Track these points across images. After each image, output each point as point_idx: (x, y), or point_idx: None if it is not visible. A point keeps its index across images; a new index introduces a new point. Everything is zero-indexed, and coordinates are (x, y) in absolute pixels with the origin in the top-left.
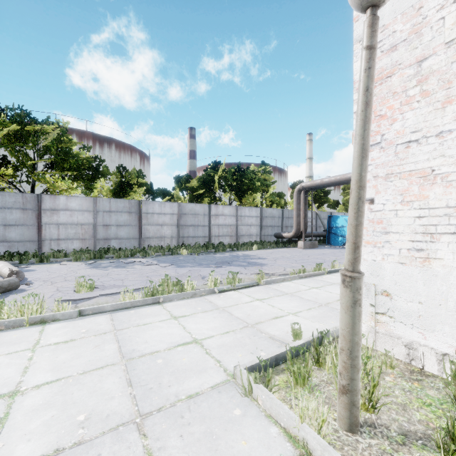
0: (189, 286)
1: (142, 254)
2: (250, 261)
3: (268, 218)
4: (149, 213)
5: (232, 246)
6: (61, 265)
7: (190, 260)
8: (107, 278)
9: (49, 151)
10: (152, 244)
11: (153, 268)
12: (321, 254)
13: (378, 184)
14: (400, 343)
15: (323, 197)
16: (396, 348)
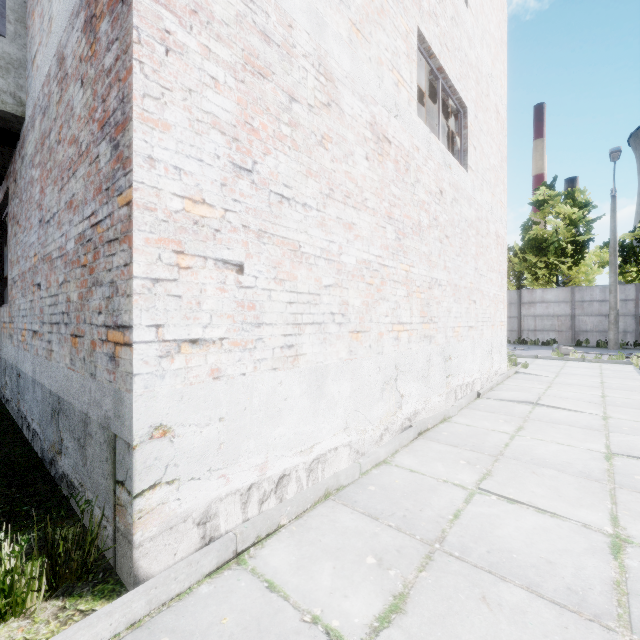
0: None
1: None
2: None
3: None
4: None
5: None
6: None
7: None
8: None
9: None
10: None
11: None
12: None
13: None
14: None
15: None
16: None
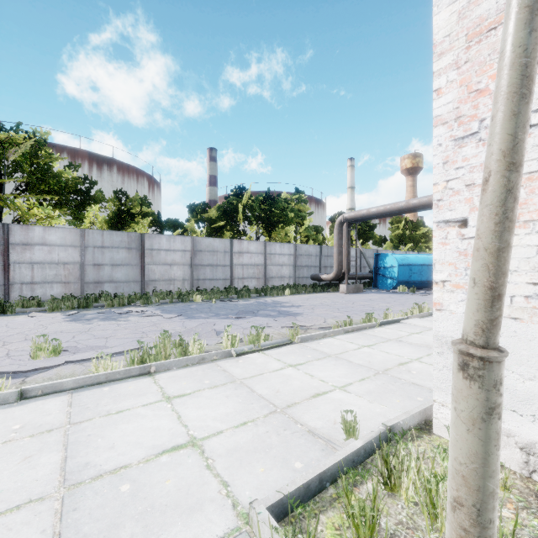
0: (195, 348)
1: (142, 302)
2: (281, 309)
3: (303, 256)
4: (155, 249)
5: (259, 291)
6: (29, 317)
7: (205, 309)
8: (85, 336)
9: (20, 167)
10: (159, 289)
11: (153, 321)
12: (368, 299)
13: (475, 197)
14: (511, 444)
15: (368, 232)
16: (505, 450)
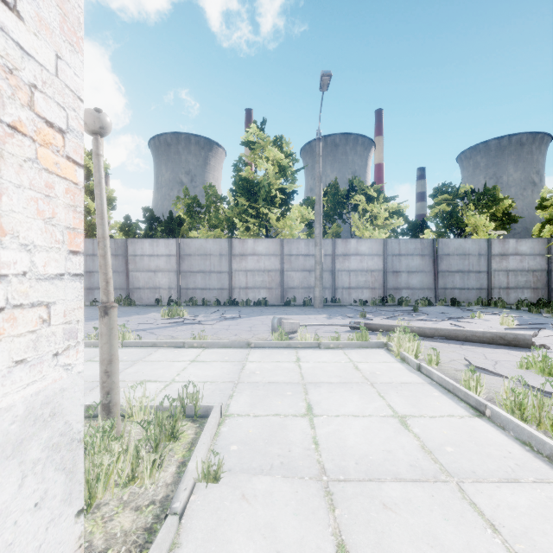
0: None
1: None
2: None
3: None
4: None
5: None
6: None
7: None
8: None
9: None
10: None
11: None
12: None
13: None
14: None
15: None
16: None
